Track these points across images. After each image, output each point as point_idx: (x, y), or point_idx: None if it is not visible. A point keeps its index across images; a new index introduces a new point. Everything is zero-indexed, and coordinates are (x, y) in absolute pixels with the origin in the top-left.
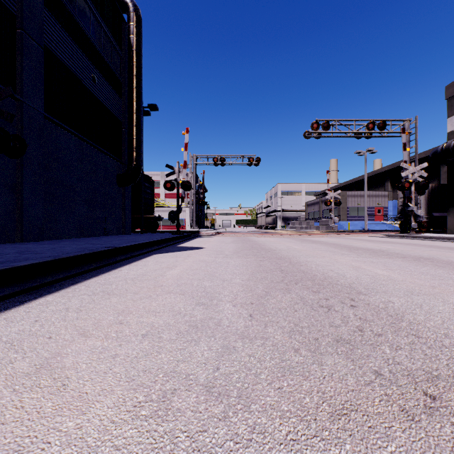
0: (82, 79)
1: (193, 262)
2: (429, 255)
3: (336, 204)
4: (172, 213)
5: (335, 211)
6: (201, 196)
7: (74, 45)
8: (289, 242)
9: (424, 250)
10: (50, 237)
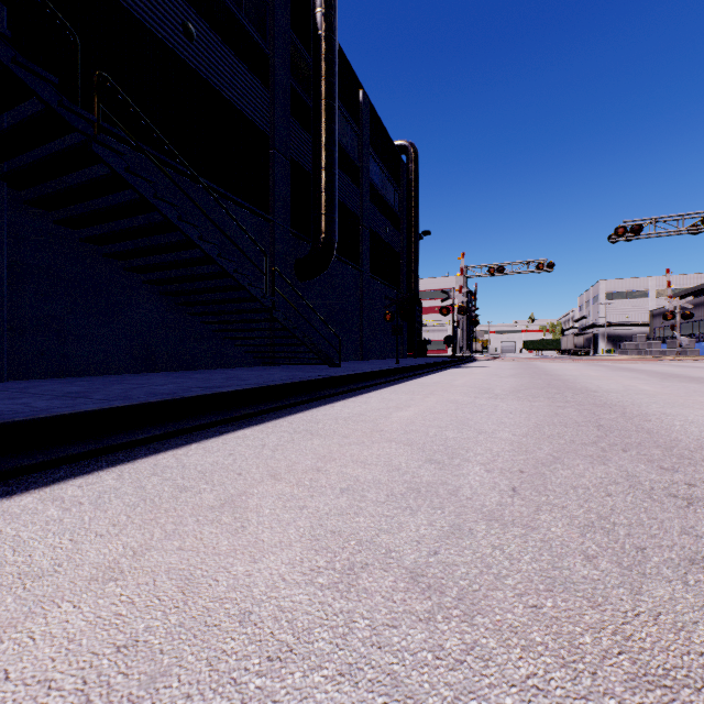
0: (381, 234)
1: (482, 370)
2: (680, 372)
3: (684, 318)
4: (447, 337)
5: (700, 326)
6: (473, 314)
7: (378, 212)
8: (573, 366)
9: (700, 371)
10: (369, 358)
